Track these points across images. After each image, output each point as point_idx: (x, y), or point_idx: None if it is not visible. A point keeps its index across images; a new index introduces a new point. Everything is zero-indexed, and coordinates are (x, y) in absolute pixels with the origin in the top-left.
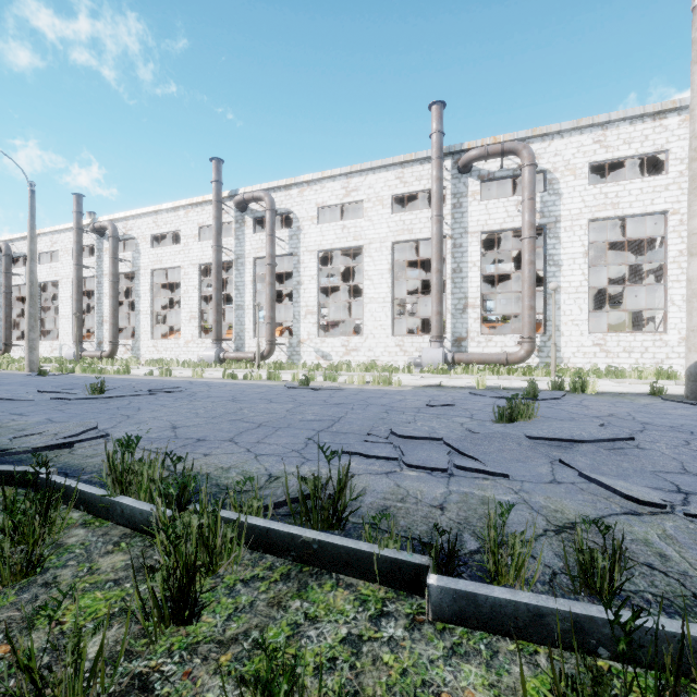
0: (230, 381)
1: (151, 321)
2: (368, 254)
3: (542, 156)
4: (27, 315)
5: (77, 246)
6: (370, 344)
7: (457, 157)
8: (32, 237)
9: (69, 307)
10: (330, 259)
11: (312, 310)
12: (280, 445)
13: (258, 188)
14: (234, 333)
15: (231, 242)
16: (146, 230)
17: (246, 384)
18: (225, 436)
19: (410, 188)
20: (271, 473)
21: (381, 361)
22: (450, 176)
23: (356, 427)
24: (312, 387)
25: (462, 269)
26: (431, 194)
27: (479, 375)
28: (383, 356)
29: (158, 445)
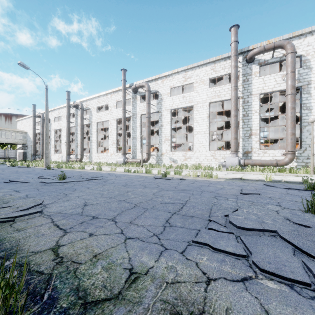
0: (127, 173)
1: (97, 145)
2: (196, 109)
3: (299, 47)
4: (45, 143)
5: (68, 113)
6: (197, 155)
7: (246, 54)
8: (46, 109)
9: (65, 140)
10: (176, 115)
11: (167, 139)
12: (145, 228)
13: (142, 81)
14: (131, 150)
15: (130, 108)
16: (94, 105)
17: (134, 175)
18: (111, 214)
19: (218, 74)
20: (132, 267)
21: (203, 163)
22: (241, 65)
23: (198, 211)
24: (167, 178)
25: (248, 114)
26: (231, 75)
27: (260, 172)
28: (204, 161)
29: (66, 222)
